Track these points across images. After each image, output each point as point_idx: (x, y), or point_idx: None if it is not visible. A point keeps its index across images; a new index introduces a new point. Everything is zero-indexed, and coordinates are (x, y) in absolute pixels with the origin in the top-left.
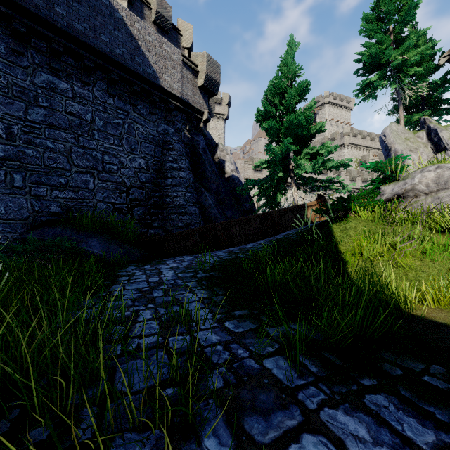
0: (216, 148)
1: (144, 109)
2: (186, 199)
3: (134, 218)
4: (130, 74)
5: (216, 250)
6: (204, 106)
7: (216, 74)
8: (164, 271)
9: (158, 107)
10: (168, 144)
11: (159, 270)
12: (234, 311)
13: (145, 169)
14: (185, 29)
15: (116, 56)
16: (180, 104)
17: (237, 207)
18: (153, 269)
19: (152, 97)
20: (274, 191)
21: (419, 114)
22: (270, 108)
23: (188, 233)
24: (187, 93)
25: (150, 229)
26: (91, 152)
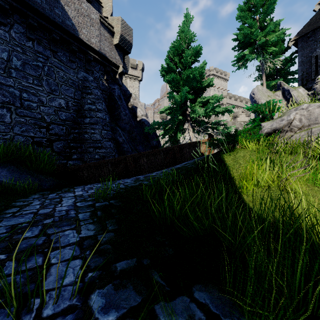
0: (130, 96)
1: (64, 56)
2: (102, 135)
3: (54, 151)
4: (49, 23)
5: (126, 178)
6: (120, 61)
7: (129, 36)
8: (65, 200)
9: (78, 57)
10: (87, 89)
11: (60, 198)
12: (117, 261)
13: (65, 109)
14: (106, 2)
15: (34, 3)
16: (98, 56)
17: (146, 144)
18: (55, 198)
19: (72, 46)
20: (175, 131)
21: (275, 81)
22: (172, 65)
23: (102, 163)
24: (104, 48)
25: (70, 160)
26: (8, 89)
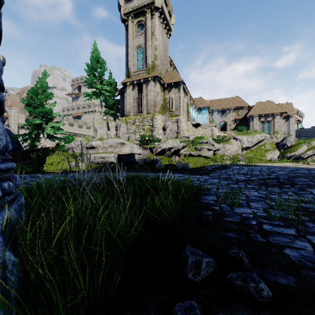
0: None
1: None
2: None
3: None
4: None
5: None
6: None
7: None
8: None
9: None
10: None
11: None
12: None
13: None
14: None
15: None
16: None
17: None
18: None
19: None
20: (33, 139)
21: (112, 111)
22: (29, 100)
23: None
24: None
25: None
26: None
